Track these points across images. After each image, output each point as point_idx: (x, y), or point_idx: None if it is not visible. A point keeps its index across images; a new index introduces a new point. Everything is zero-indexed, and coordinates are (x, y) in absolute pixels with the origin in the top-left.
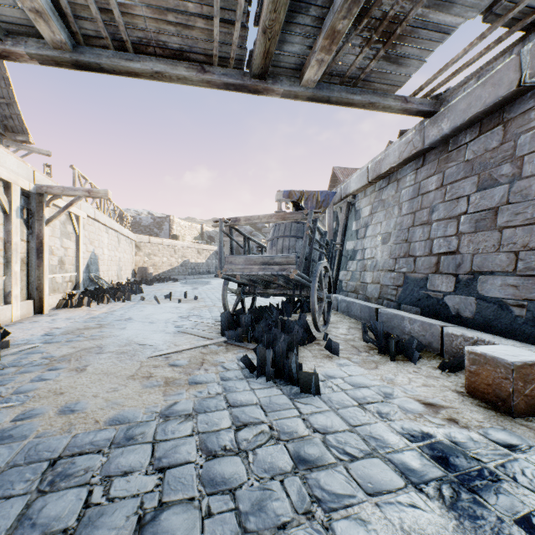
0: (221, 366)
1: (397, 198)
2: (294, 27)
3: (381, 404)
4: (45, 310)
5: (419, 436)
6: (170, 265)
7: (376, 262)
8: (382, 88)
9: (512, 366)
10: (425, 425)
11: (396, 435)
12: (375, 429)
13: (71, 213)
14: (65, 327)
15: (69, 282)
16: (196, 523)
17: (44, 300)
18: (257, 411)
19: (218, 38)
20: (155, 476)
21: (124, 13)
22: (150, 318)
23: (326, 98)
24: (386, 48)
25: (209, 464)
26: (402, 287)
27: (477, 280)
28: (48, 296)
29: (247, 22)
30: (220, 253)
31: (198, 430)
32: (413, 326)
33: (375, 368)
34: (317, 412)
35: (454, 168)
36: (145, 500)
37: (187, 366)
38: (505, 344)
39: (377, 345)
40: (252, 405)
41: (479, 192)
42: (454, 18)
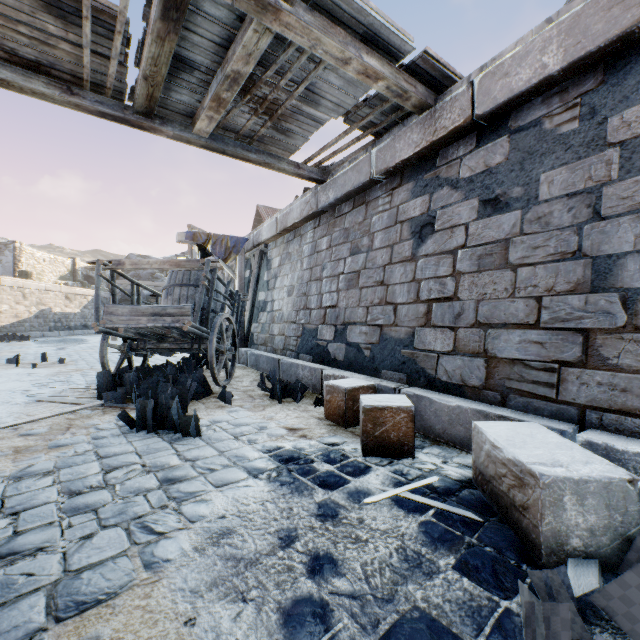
0: (95, 428)
1: (300, 253)
2: (180, 81)
3: (254, 434)
4: None
5: (273, 449)
6: (16, 316)
7: (283, 314)
8: (277, 151)
9: (345, 391)
10: (282, 442)
11: (256, 451)
12: (241, 451)
13: None
14: None
15: None
16: (56, 534)
17: None
18: (132, 457)
19: (90, 66)
20: (8, 519)
21: None
22: None
23: (221, 150)
24: (273, 122)
25: (72, 499)
26: (301, 337)
27: (347, 329)
28: None
29: (126, 60)
30: (96, 302)
31: (61, 480)
32: (304, 372)
33: (262, 410)
34: (193, 448)
35: (338, 233)
36: None
37: (47, 433)
38: (353, 378)
39: (270, 391)
40: (128, 453)
41: (351, 257)
42: (322, 115)
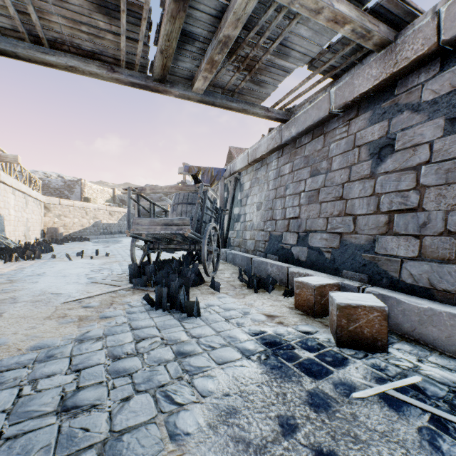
0: (128, 305)
1: (266, 177)
2: (185, 51)
3: (240, 318)
4: None
5: (258, 333)
6: (82, 225)
7: (253, 224)
8: (252, 99)
9: (314, 287)
10: (264, 327)
11: (244, 334)
12: (232, 332)
13: None
14: None
15: None
16: (104, 393)
17: None
18: (154, 330)
19: (125, 49)
20: (73, 375)
21: (41, 18)
22: (62, 273)
23: (212, 102)
24: (251, 75)
25: (115, 363)
26: (268, 241)
27: (308, 236)
28: None
29: (148, 41)
30: (128, 216)
31: (107, 345)
32: (272, 269)
33: (243, 298)
34: (196, 327)
35: (299, 160)
36: (66, 387)
37: (99, 307)
38: (317, 276)
39: (247, 283)
40: (150, 327)
41: (311, 178)
42: (291, 64)
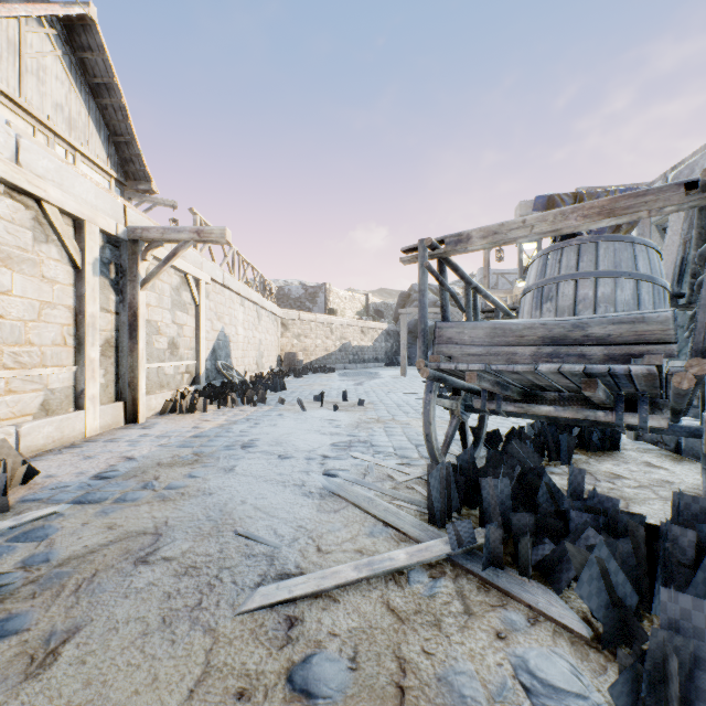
0: None
1: None
2: None
3: None
4: (140, 418)
5: None
6: (326, 350)
7: None
8: None
9: None
10: None
11: None
12: None
13: (187, 275)
14: (143, 456)
15: (186, 374)
16: None
17: (139, 402)
18: None
19: None
20: None
21: None
22: (282, 445)
23: None
24: None
25: None
26: None
27: None
28: (145, 396)
29: None
30: (421, 319)
31: None
32: None
33: None
34: None
35: None
36: None
37: None
38: None
39: None
40: None
41: None
42: None
